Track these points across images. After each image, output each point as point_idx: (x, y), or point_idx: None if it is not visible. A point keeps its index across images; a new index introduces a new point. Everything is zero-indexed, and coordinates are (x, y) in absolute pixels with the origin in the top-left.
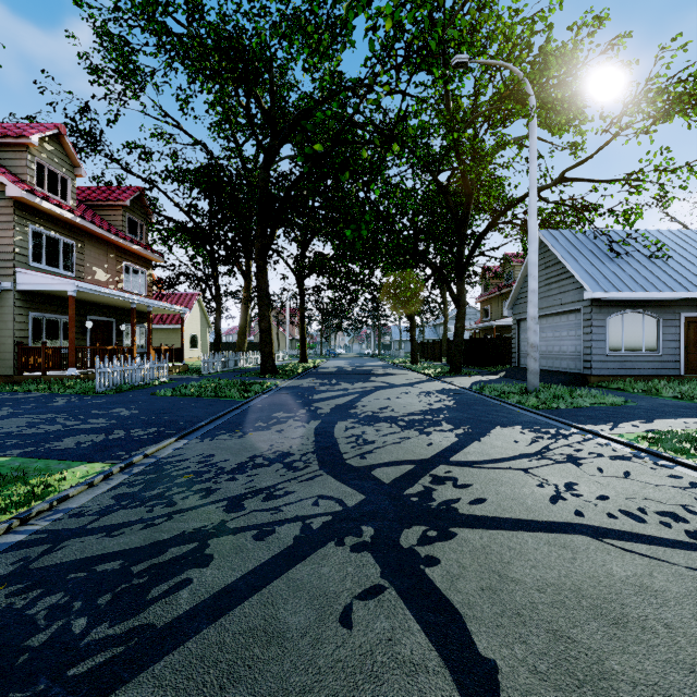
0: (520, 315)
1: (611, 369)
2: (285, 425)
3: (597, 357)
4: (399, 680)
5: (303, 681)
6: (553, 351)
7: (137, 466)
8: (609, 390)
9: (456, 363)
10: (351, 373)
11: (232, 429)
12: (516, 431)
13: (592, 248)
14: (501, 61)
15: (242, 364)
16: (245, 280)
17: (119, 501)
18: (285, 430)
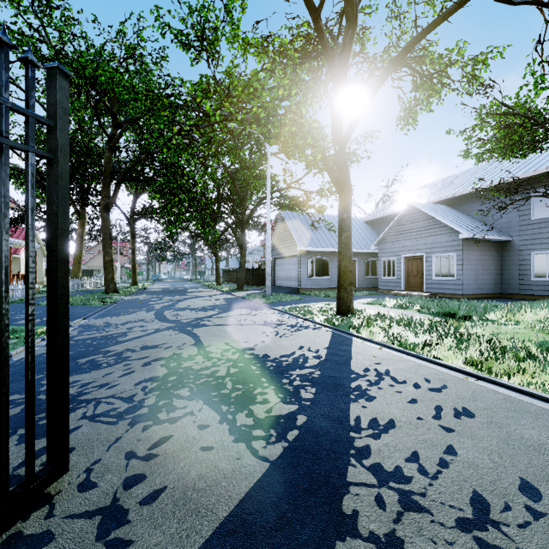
0: (275, 256)
1: (309, 285)
2: (138, 313)
3: (303, 279)
4: (181, 338)
5: (161, 340)
6: (288, 276)
7: (74, 326)
8: (304, 295)
9: (241, 283)
10: (173, 291)
11: (109, 315)
12: (245, 310)
13: (305, 223)
14: (253, 130)
15: (84, 287)
16: (80, 218)
17: (82, 331)
18: (139, 314)
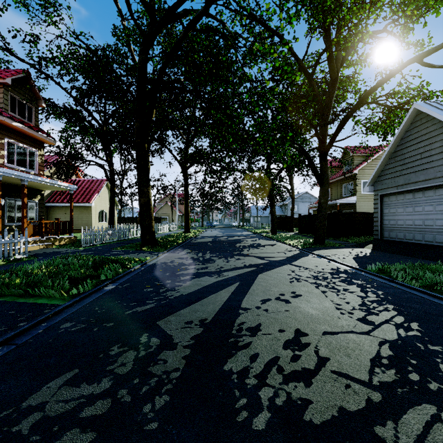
0: (384, 190)
1: None
2: None
3: None
4: None
5: None
6: (434, 225)
7: None
8: None
9: (321, 235)
10: (224, 243)
11: None
12: None
13: None
14: None
15: (132, 235)
16: None
17: None
18: None
